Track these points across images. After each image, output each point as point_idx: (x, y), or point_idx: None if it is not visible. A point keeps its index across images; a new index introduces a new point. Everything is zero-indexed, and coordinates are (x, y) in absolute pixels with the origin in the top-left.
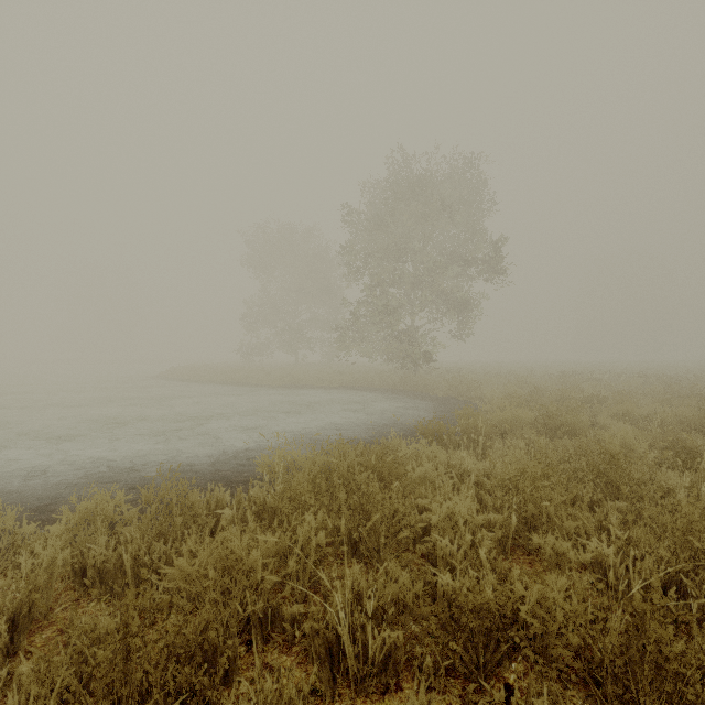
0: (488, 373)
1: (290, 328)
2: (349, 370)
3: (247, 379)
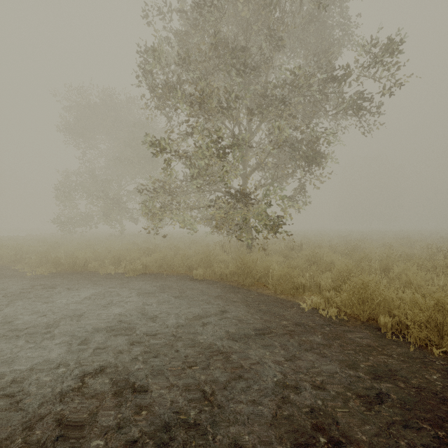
0: (354, 252)
1: (106, 197)
2: (166, 245)
3: (16, 260)
